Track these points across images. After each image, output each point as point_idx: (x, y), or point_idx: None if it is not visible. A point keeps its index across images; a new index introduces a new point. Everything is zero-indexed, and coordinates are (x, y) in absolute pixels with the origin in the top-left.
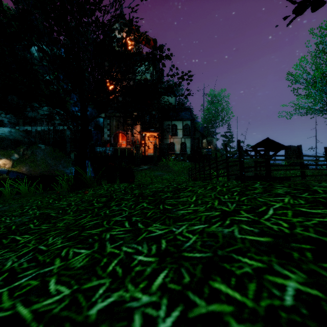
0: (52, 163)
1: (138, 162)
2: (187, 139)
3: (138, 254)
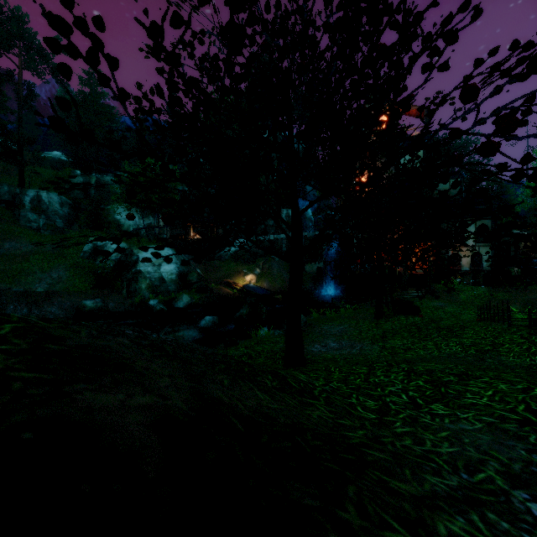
0: (287, 278)
1: (406, 285)
2: (484, 247)
3: (449, 343)
